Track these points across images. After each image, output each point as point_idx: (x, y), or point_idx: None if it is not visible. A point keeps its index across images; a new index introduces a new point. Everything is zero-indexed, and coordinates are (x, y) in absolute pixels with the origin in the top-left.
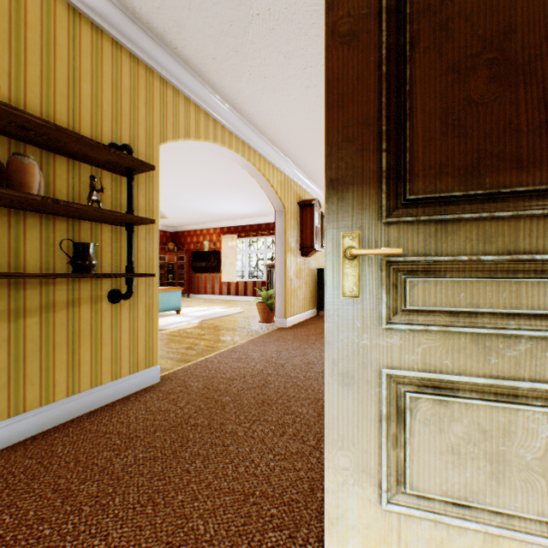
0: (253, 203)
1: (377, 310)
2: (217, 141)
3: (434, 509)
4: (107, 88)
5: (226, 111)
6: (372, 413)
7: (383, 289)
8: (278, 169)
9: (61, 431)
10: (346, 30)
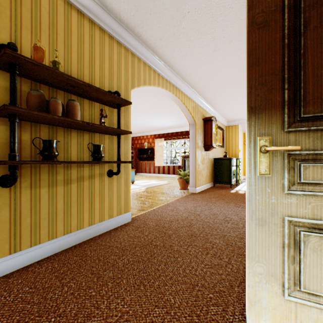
0: (174, 120)
1: (281, 182)
2: (160, 86)
3: (320, 302)
4: (106, 61)
5: (164, 68)
6: (277, 243)
7: (285, 170)
8: (192, 100)
9: (87, 244)
10: (260, 20)
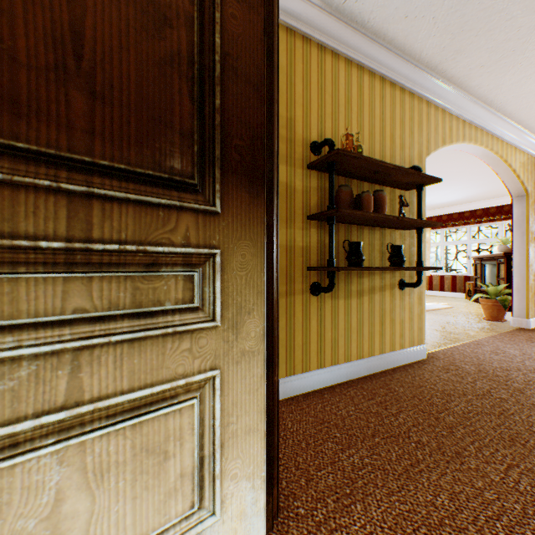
0: (460, 190)
1: None
2: (464, 140)
3: None
4: (397, 126)
5: (474, 108)
6: None
7: None
8: (519, 150)
9: (383, 377)
10: None
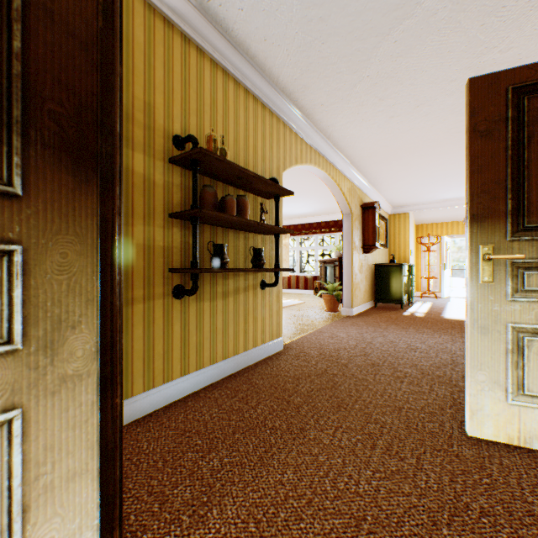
0: (310, 205)
1: (504, 290)
2: (312, 163)
3: None
4: (259, 139)
5: (318, 138)
6: (500, 349)
7: (508, 278)
8: (347, 179)
9: (247, 373)
10: (482, 129)
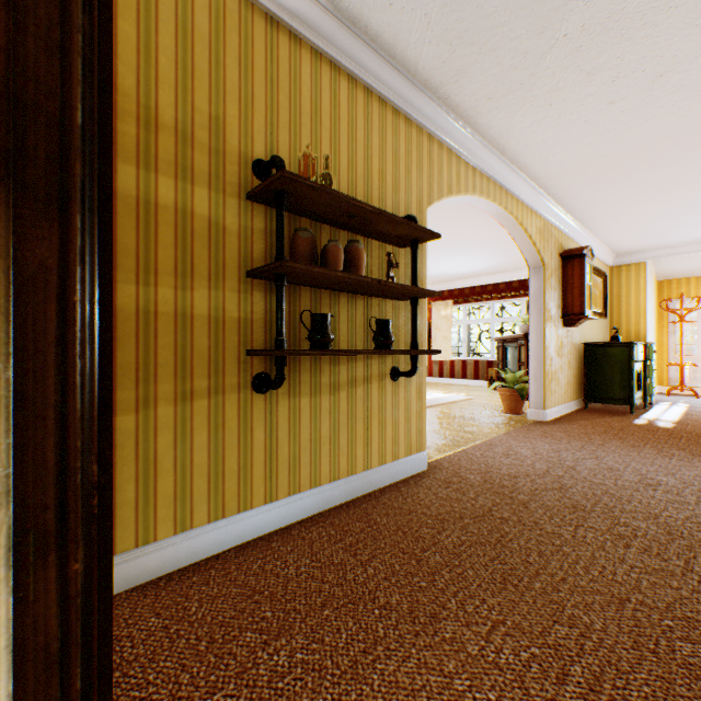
0: (481, 259)
1: None
2: (475, 192)
3: None
4: (388, 160)
5: (486, 154)
6: None
7: None
8: (536, 214)
9: (366, 503)
10: None
